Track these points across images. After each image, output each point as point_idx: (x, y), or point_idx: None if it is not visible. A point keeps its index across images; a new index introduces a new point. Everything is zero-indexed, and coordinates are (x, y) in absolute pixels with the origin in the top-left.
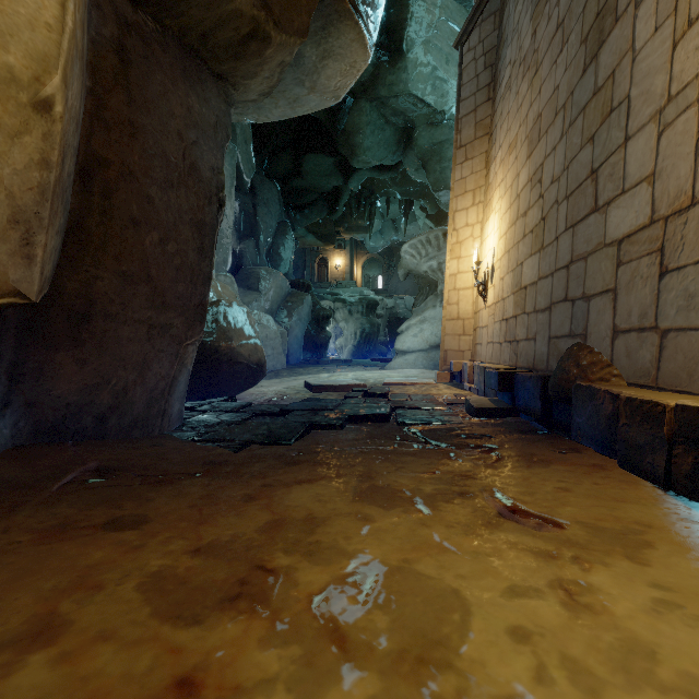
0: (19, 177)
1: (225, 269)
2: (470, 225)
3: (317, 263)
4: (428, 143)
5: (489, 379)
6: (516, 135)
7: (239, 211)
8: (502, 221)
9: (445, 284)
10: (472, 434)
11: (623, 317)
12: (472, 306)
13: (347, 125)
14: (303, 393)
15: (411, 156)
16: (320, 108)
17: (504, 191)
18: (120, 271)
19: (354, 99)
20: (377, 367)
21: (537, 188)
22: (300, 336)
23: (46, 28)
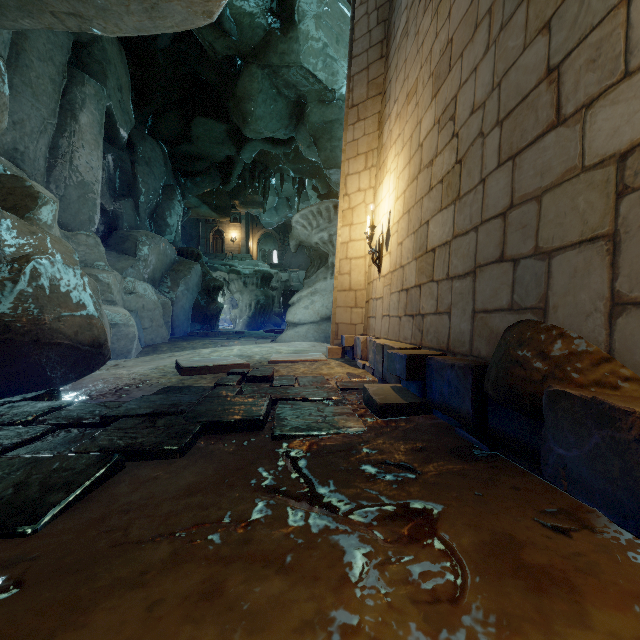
0: None
1: (91, 229)
2: (362, 190)
3: (212, 235)
4: (319, 120)
5: (393, 363)
6: (416, 80)
7: (114, 167)
8: (400, 179)
9: (336, 252)
10: (383, 461)
11: (637, 278)
12: (364, 276)
13: (238, 89)
14: (169, 376)
15: (303, 132)
16: (189, 27)
17: (401, 147)
18: None
19: (245, 63)
20: (268, 339)
21: (449, 127)
22: (188, 307)
23: None
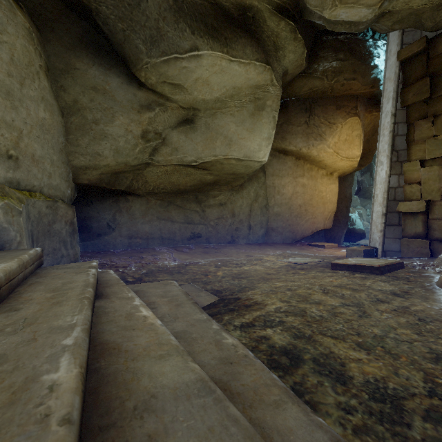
0: (332, 217)
1: (353, 192)
2: None
3: None
4: None
5: None
6: None
7: None
8: None
9: None
10: None
11: None
12: None
13: None
14: None
15: None
16: None
17: None
18: (335, 219)
19: None
20: None
21: None
22: None
23: (335, 206)
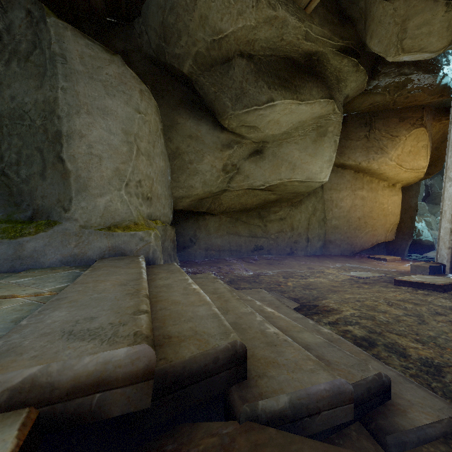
0: (394, 229)
1: (420, 198)
2: None
3: None
4: None
5: None
6: None
7: None
8: None
9: None
10: None
11: None
12: None
13: None
14: None
15: None
16: None
17: None
18: (397, 230)
19: None
20: None
21: None
22: None
23: (398, 218)
